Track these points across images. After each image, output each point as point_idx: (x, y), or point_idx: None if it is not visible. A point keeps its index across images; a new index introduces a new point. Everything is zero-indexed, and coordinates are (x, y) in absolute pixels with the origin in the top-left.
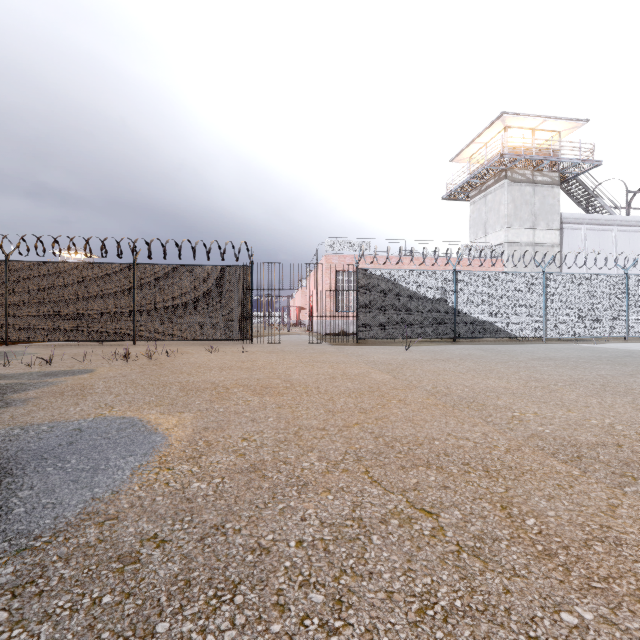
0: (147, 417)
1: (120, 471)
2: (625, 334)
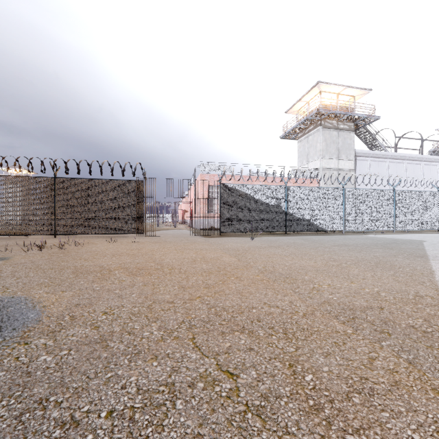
0: (33, 296)
1: None
2: (393, 228)
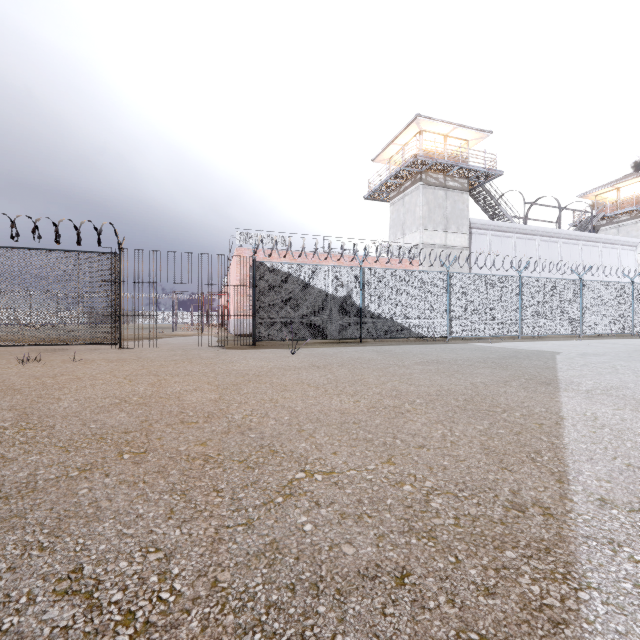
0: None
1: None
2: (519, 333)
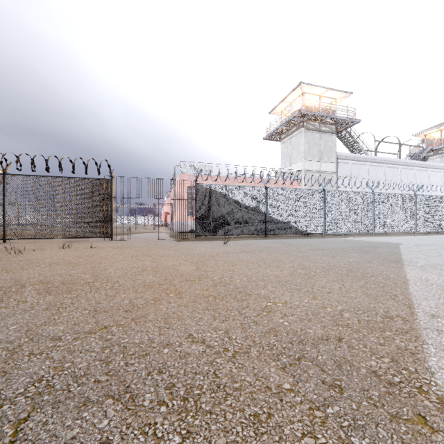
0: None
1: None
2: (372, 231)
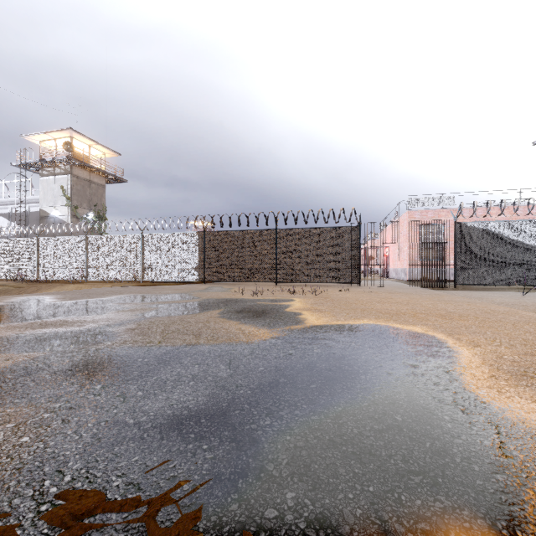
0: (395, 325)
1: (442, 347)
2: None
